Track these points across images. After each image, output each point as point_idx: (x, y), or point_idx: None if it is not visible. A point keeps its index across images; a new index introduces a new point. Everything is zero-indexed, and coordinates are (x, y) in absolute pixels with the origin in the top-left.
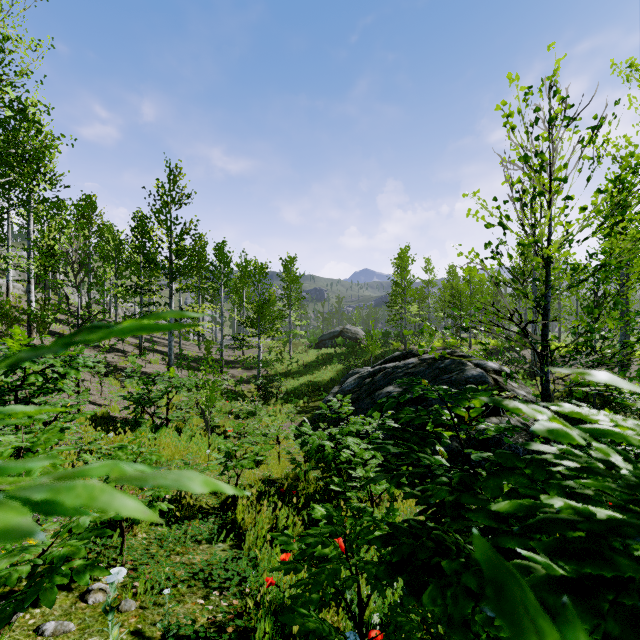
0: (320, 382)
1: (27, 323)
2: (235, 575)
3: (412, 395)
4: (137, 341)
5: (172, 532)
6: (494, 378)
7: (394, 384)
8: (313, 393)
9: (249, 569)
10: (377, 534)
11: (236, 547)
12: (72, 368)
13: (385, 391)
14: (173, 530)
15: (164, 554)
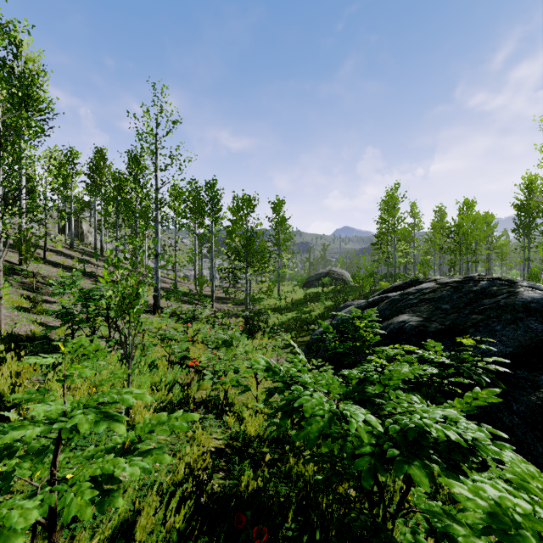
0: (308, 318)
1: (18, 249)
2: None
3: (440, 325)
4: None
5: None
6: None
7: (408, 312)
8: (301, 328)
9: None
10: None
11: None
12: None
13: (397, 321)
14: None
15: None
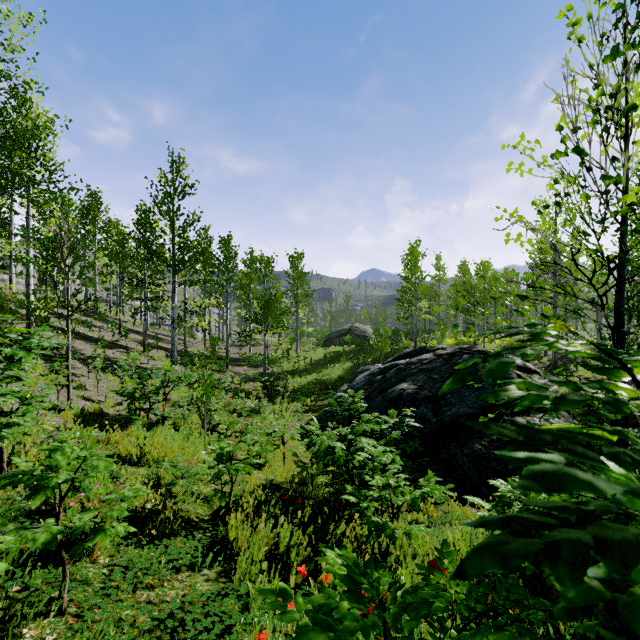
0: (328, 380)
1: (26, 317)
2: (217, 623)
3: (428, 392)
4: (141, 338)
5: (143, 556)
6: (518, 374)
7: (408, 381)
8: (321, 391)
9: (237, 612)
10: (434, 606)
11: (225, 575)
12: (22, 349)
13: (398, 388)
14: (144, 554)
15: (127, 589)
